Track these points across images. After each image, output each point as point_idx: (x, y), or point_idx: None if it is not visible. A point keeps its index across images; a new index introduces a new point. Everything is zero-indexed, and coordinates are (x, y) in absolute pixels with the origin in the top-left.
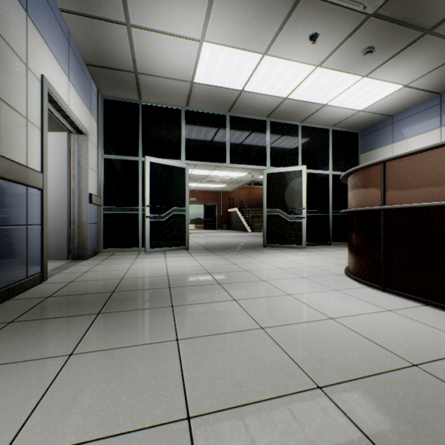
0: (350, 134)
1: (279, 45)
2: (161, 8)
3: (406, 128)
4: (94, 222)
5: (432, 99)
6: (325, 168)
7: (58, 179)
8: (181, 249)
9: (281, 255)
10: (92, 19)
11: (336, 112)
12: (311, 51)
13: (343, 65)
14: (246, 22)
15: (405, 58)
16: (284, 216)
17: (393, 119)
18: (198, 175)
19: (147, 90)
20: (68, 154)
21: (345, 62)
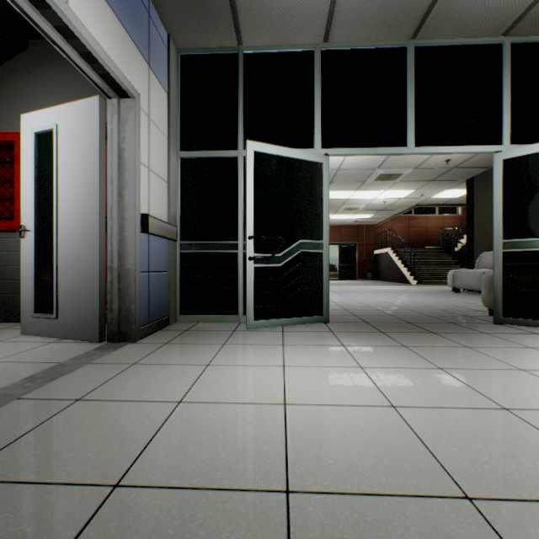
0: None
1: None
2: None
3: None
4: (160, 269)
5: None
6: None
7: (86, 186)
8: (313, 321)
9: None
10: None
11: None
12: None
13: None
14: None
15: None
16: None
17: None
18: (332, 200)
19: (250, 12)
20: (101, 137)
21: None
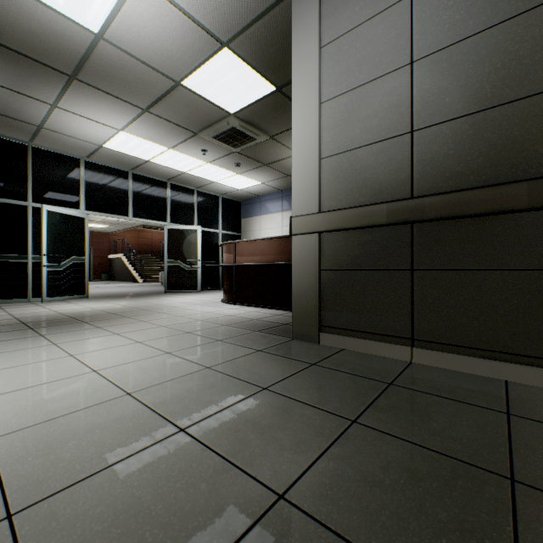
0: (235, 202)
1: (181, 148)
2: (92, 109)
3: (267, 207)
4: None
5: (279, 193)
6: (216, 227)
7: None
8: (81, 297)
9: (182, 297)
10: (16, 92)
11: (224, 187)
12: (203, 156)
13: (224, 166)
14: (159, 133)
15: (259, 172)
16: (183, 266)
17: (261, 198)
18: None
19: (46, 139)
20: None
21: (226, 165)
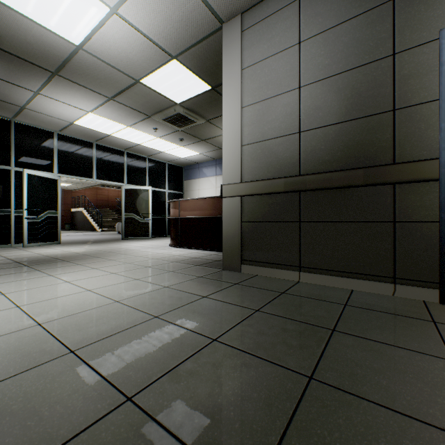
0: (179, 168)
1: (137, 126)
2: (68, 96)
3: (204, 172)
4: None
5: (214, 161)
6: (163, 188)
7: None
8: (54, 243)
9: (137, 242)
10: (7, 82)
11: (170, 156)
12: (155, 132)
13: (171, 140)
14: (120, 115)
15: (198, 145)
16: (138, 218)
17: (199, 165)
18: None
19: (26, 116)
20: None
21: (172, 140)
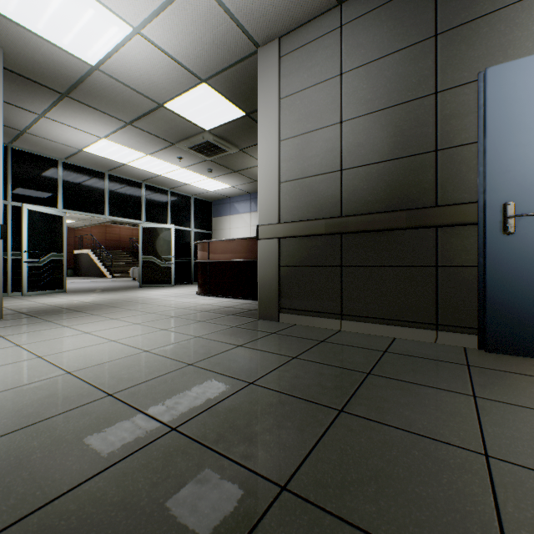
0: (206, 202)
1: (159, 154)
2: (78, 120)
3: (237, 208)
4: None
5: (248, 195)
6: (188, 226)
7: None
8: (59, 292)
9: (157, 290)
10: (6, 103)
11: (196, 189)
12: (179, 162)
13: (198, 171)
14: (139, 142)
15: (229, 177)
16: (158, 262)
17: (230, 199)
18: None
19: (26, 141)
20: None
21: (199, 171)
